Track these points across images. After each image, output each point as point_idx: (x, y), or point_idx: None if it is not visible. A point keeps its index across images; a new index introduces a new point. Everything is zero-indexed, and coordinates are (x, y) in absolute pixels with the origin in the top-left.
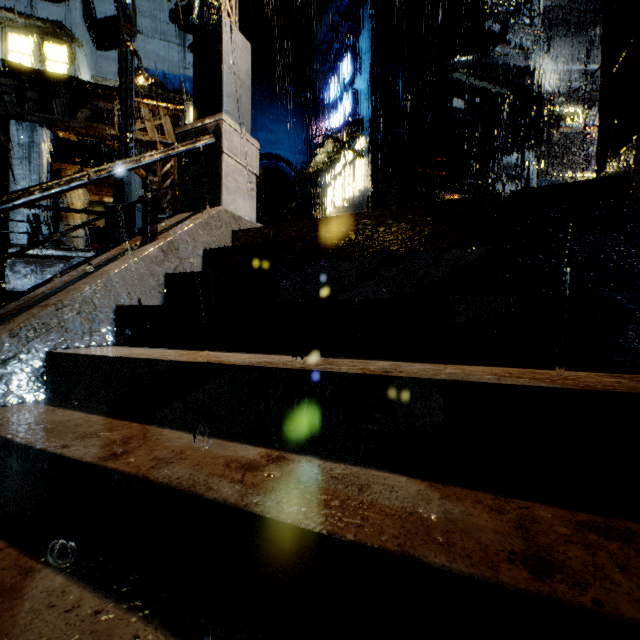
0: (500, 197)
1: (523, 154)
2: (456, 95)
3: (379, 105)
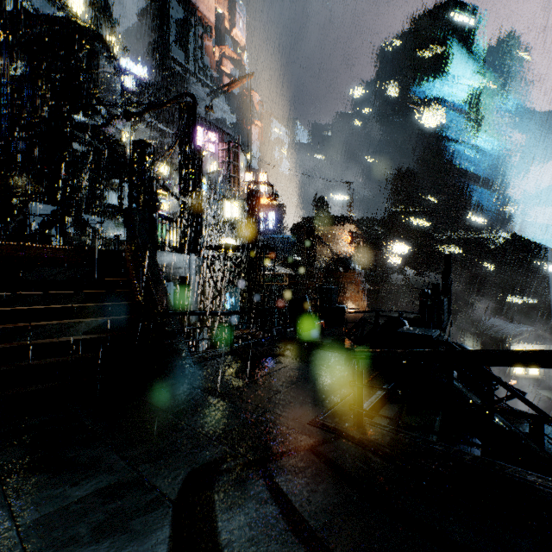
0: (96, 250)
1: (119, 180)
2: (75, 141)
3: (5, 108)
